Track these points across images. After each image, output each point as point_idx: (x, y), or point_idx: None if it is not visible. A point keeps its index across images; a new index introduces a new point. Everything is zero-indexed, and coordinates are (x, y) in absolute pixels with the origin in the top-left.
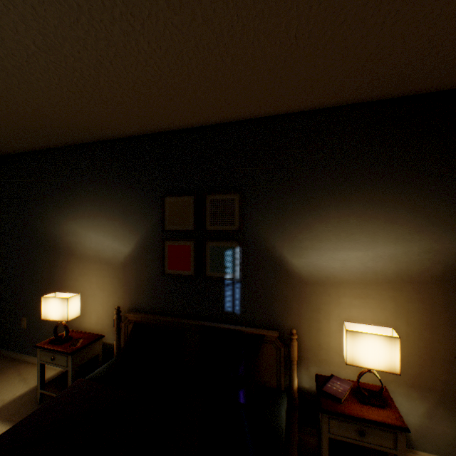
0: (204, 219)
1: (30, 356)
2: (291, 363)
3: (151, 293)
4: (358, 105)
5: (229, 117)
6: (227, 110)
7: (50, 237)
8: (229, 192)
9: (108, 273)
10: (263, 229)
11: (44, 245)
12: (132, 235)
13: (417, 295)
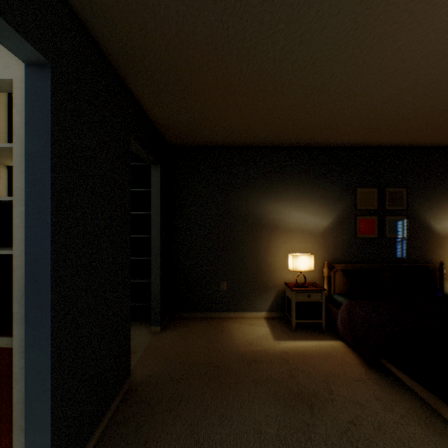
0: (385, 203)
1: (230, 312)
2: (442, 279)
3: (345, 251)
4: None
5: (405, 143)
6: (413, 141)
7: (252, 215)
8: (400, 187)
9: (309, 240)
10: (419, 209)
11: (245, 222)
12: (329, 213)
13: None
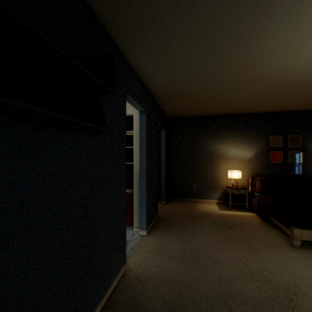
0: (287, 143)
1: (197, 199)
2: None
3: (262, 170)
4: None
5: (300, 110)
6: (304, 108)
7: (209, 151)
8: (297, 134)
9: (241, 163)
10: (310, 146)
11: (205, 154)
12: (252, 149)
13: None
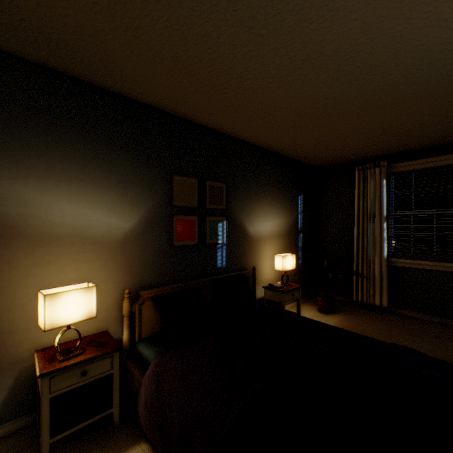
0: (206, 199)
1: None
2: (255, 285)
3: (158, 268)
4: (270, 151)
5: (226, 130)
6: (234, 127)
7: None
8: (221, 182)
9: (98, 255)
10: (237, 209)
11: None
12: (134, 208)
13: (283, 240)
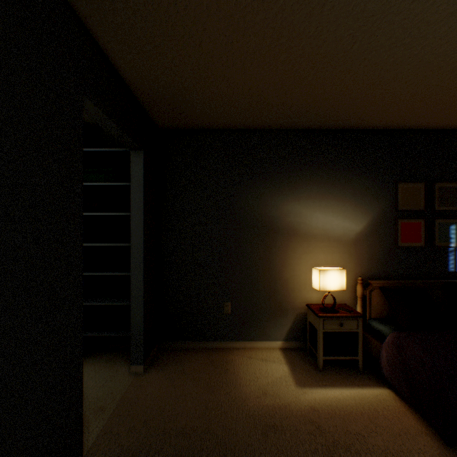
0: (434, 202)
1: (236, 342)
2: None
3: (383, 264)
4: None
5: None
6: None
7: (265, 218)
8: (453, 182)
9: (337, 249)
10: None
11: (256, 226)
12: (363, 215)
13: None
